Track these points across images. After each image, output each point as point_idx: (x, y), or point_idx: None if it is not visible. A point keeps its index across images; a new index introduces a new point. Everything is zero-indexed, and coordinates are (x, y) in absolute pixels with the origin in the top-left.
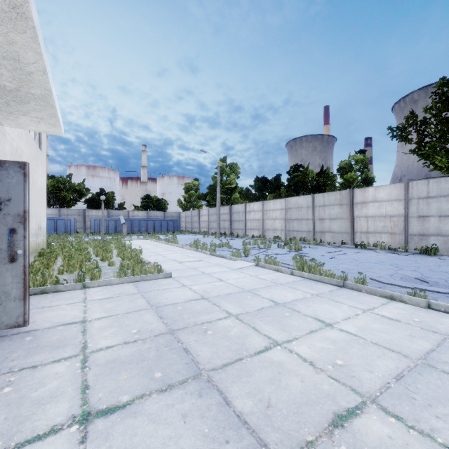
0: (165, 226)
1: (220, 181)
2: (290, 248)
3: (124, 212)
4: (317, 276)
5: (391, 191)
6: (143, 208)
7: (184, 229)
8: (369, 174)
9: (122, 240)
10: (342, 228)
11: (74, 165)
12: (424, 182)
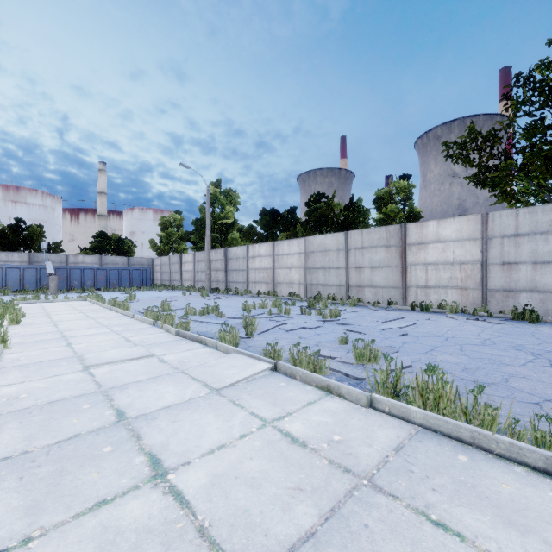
0: (127, 278)
1: (212, 214)
2: (323, 314)
3: (60, 256)
4: (461, 425)
5: (462, 227)
6: (94, 250)
7: (159, 283)
8: (414, 207)
9: (33, 302)
10: (388, 280)
11: None
12: (510, 212)
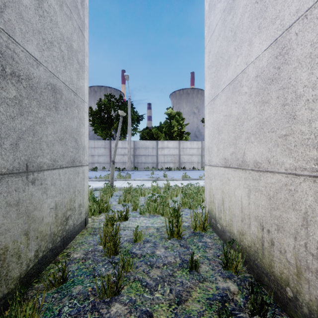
0: None
1: None
2: None
3: None
4: None
5: None
6: None
7: None
8: None
9: None
10: None
11: None
12: (93, 141)
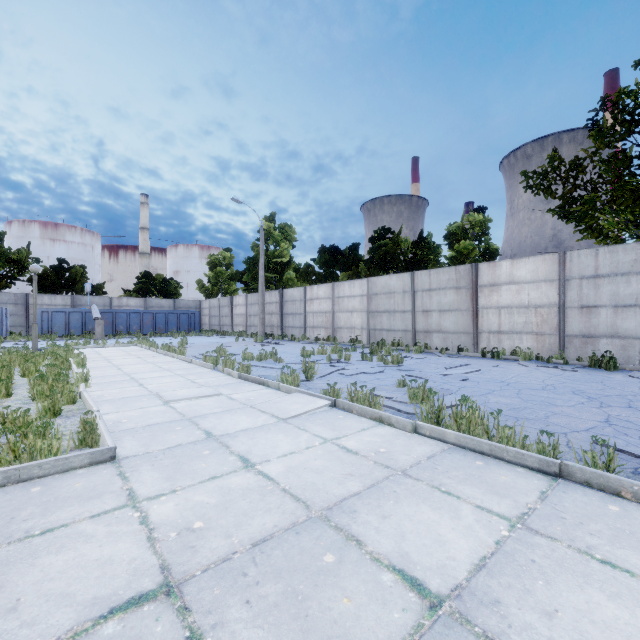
0: (175, 322)
1: (265, 251)
2: (385, 360)
3: (103, 299)
4: (483, 441)
5: (538, 267)
6: (138, 292)
7: (207, 328)
8: (491, 244)
9: (85, 347)
10: (458, 325)
11: (17, 220)
12: (590, 251)
